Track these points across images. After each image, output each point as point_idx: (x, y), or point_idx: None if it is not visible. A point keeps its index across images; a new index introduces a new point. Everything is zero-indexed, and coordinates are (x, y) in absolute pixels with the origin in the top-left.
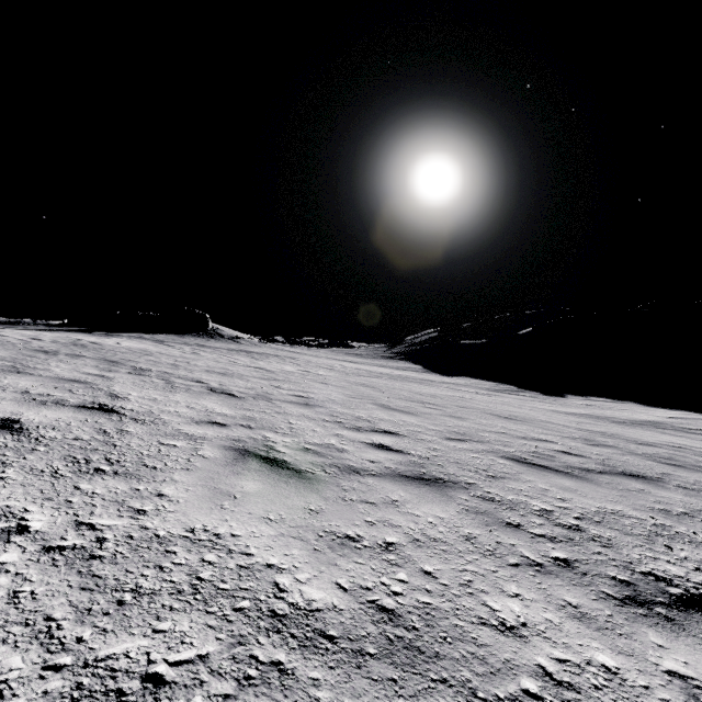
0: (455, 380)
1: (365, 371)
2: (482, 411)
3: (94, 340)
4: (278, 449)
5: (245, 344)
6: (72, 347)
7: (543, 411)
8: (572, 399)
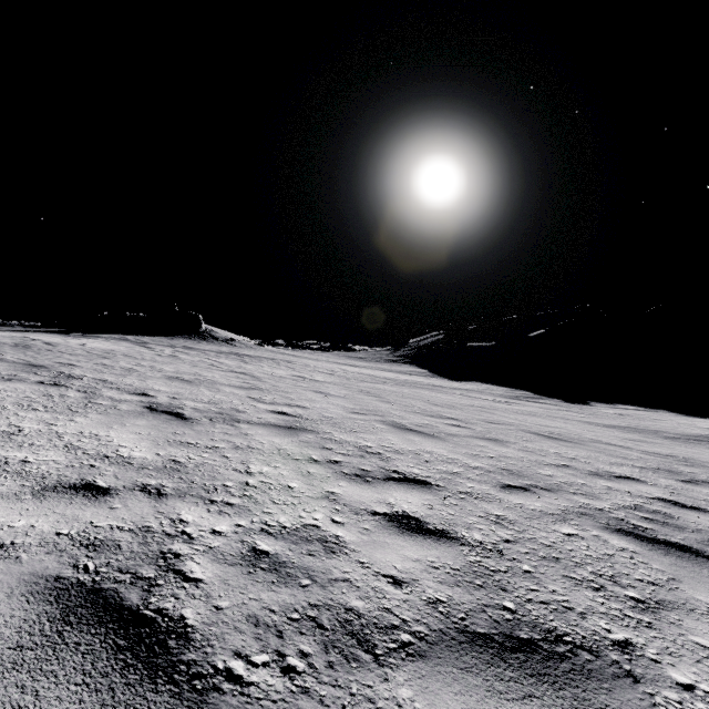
0: (465, 385)
1: (369, 376)
2: (517, 428)
3: (55, 341)
4: (186, 566)
5: (239, 347)
6: (7, 347)
7: (580, 425)
8: (599, 407)
